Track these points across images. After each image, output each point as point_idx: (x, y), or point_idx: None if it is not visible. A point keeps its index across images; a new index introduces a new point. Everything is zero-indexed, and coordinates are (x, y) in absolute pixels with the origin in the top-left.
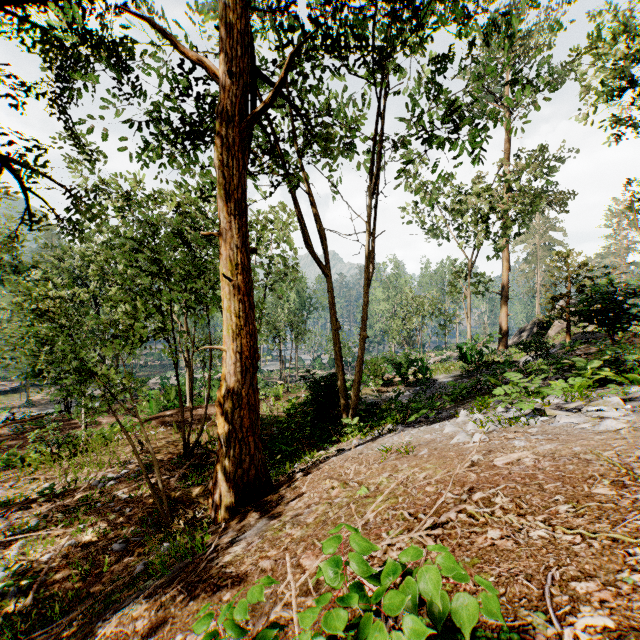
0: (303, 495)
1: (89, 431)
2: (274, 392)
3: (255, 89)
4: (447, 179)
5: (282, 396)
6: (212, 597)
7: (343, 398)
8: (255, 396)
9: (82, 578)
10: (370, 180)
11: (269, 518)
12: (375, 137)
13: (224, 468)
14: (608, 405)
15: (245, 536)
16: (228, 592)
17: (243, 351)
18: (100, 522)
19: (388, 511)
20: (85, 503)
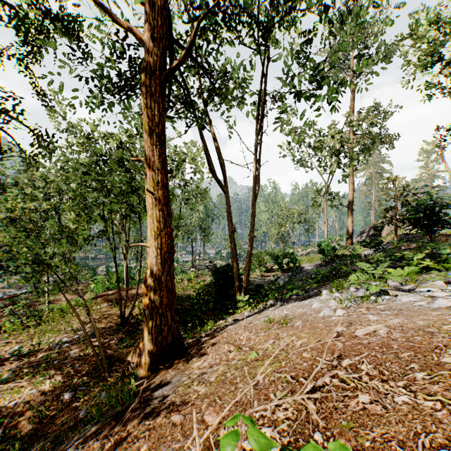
0: (207, 356)
1: (51, 306)
2: (187, 277)
3: (172, 54)
4: (310, 125)
5: (193, 280)
6: (132, 447)
7: (237, 281)
8: (172, 281)
9: (39, 420)
10: (257, 123)
11: (181, 375)
12: (260, 92)
13: (148, 335)
14: (434, 287)
15: (162, 390)
16: (145, 443)
17: (162, 247)
18: (56, 375)
19: (274, 374)
20: (45, 361)
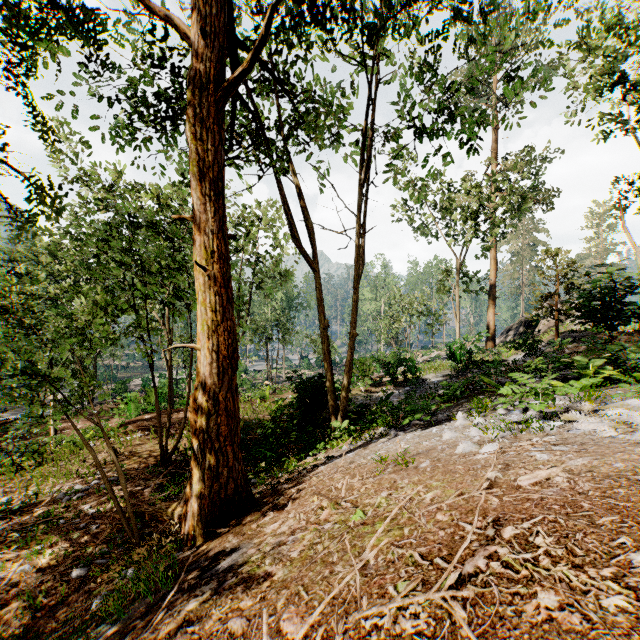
0: (287, 515)
1: (58, 438)
2: (260, 393)
3: (236, 63)
4: (436, 176)
5: (268, 397)
6: None
7: (332, 400)
8: (234, 400)
9: (32, 613)
10: (360, 170)
11: (247, 545)
12: (365, 124)
13: (198, 483)
14: (627, 408)
15: (217, 570)
16: None
17: (220, 350)
18: (61, 542)
19: (392, 549)
20: (46, 520)
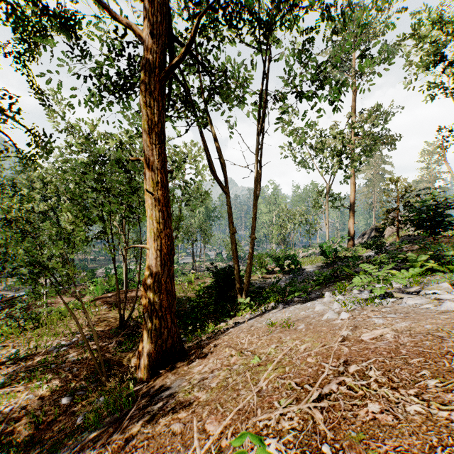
0: (208, 361)
1: (49, 309)
2: (188, 279)
3: (172, 51)
4: (312, 126)
5: (193, 282)
6: None
7: (238, 283)
8: (172, 283)
9: (36, 426)
10: (258, 123)
11: (181, 380)
12: (262, 91)
13: (147, 339)
14: (440, 289)
15: (162, 396)
16: (143, 453)
17: (162, 249)
18: (53, 380)
19: (278, 380)
20: (43, 365)
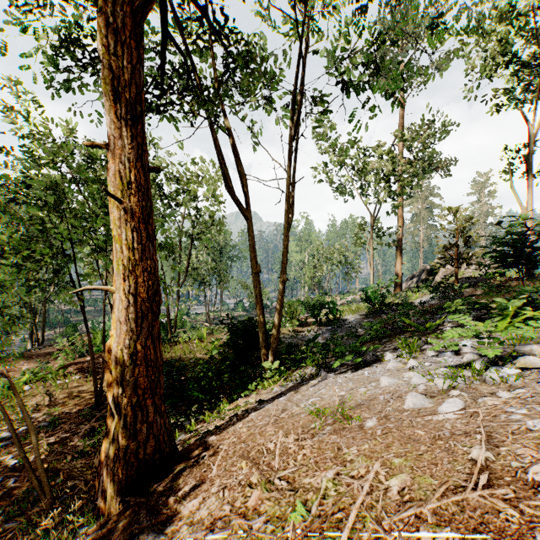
0: (210, 488)
1: None
2: (198, 334)
3: None
4: (354, 142)
5: (205, 338)
6: None
7: (263, 341)
8: (156, 348)
9: None
10: (290, 123)
11: (157, 535)
12: (295, 80)
13: (112, 443)
14: None
15: None
16: None
17: (139, 292)
18: None
19: None
20: None
